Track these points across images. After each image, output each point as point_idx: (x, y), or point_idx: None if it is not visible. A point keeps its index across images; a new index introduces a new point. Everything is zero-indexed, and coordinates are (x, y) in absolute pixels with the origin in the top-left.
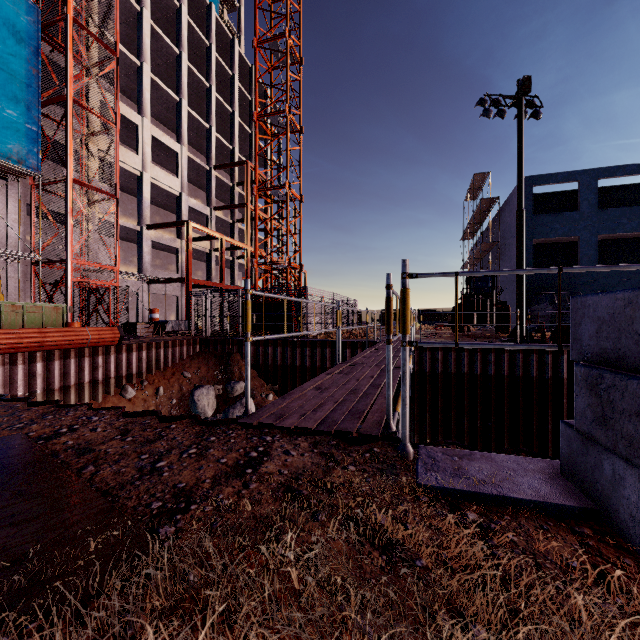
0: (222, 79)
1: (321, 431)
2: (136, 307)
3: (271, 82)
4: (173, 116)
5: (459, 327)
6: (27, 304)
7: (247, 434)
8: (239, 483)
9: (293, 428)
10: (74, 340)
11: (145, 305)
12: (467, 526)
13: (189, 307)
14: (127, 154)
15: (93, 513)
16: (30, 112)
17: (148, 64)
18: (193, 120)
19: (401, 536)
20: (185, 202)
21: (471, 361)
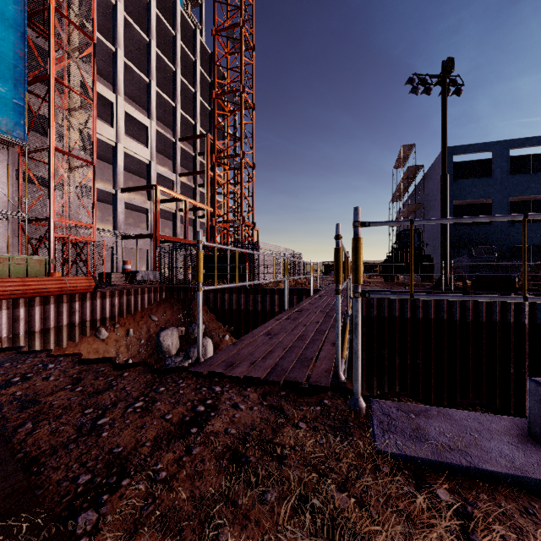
0: (186, 64)
1: (270, 381)
2: (111, 259)
3: (228, 65)
4: (144, 95)
5: (390, 276)
6: (13, 256)
7: (197, 384)
8: (181, 447)
9: (243, 377)
10: (53, 288)
11: (119, 257)
12: (440, 510)
13: (157, 259)
14: (103, 127)
15: (2, 496)
16: (17, 89)
17: (122, 50)
18: (161, 99)
19: (366, 530)
20: (154, 169)
21: (402, 306)
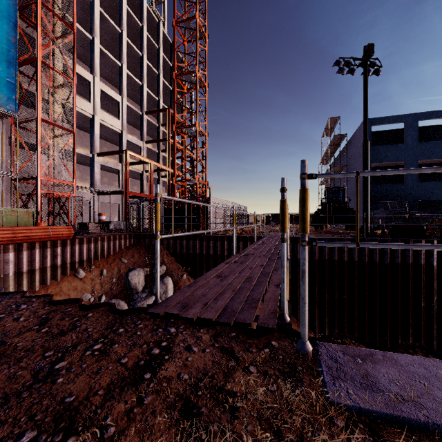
0: (151, 51)
1: (221, 322)
2: (89, 211)
3: (185, 51)
4: (116, 76)
5: (319, 226)
6: (5, 209)
7: (153, 325)
8: (133, 395)
9: (196, 318)
10: (39, 235)
11: (96, 210)
12: None
13: (126, 211)
14: (82, 102)
15: None
16: (10, 70)
17: (98, 38)
18: (130, 79)
19: None
20: (124, 137)
21: (330, 251)
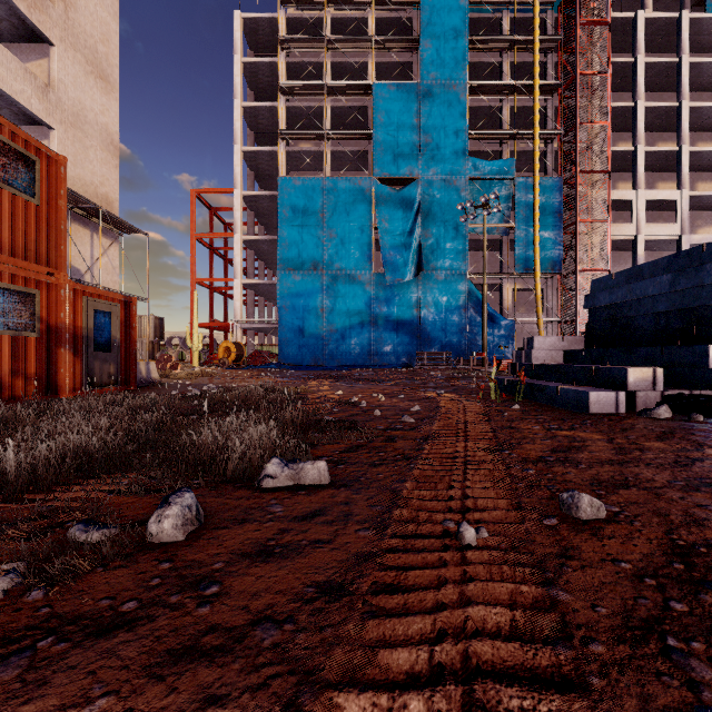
0: None
1: None
2: None
3: None
4: (675, 161)
5: None
6: None
7: None
8: None
9: None
10: None
11: None
12: None
13: None
14: (622, 227)
15: None
16: (557, 240)
17: (641, 143)
18: (699, 153)
19: None
20: (685, 242)
21: None
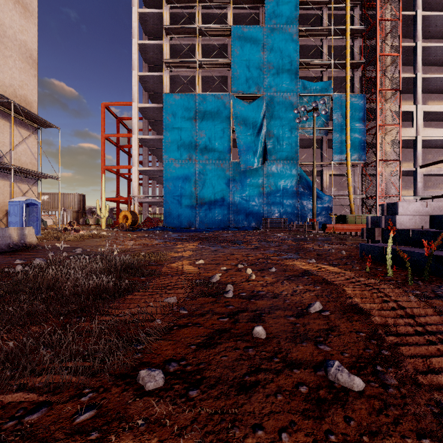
0: None
1: None
2: None
3: None
4: (441, 86)
5: None
6: (363, 215)
7: None
8: None
9: None
10: None
11: None
12: None
13: None
14: (406, 131)
15: None
16: (362, 139)
17: (420, 72)
18: None
19: None
20: None
21: None
